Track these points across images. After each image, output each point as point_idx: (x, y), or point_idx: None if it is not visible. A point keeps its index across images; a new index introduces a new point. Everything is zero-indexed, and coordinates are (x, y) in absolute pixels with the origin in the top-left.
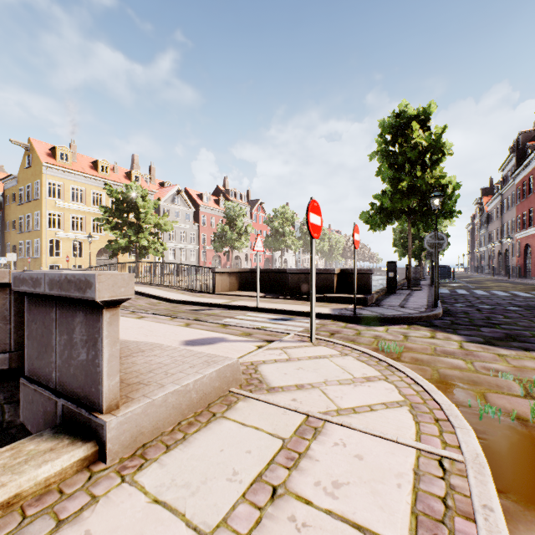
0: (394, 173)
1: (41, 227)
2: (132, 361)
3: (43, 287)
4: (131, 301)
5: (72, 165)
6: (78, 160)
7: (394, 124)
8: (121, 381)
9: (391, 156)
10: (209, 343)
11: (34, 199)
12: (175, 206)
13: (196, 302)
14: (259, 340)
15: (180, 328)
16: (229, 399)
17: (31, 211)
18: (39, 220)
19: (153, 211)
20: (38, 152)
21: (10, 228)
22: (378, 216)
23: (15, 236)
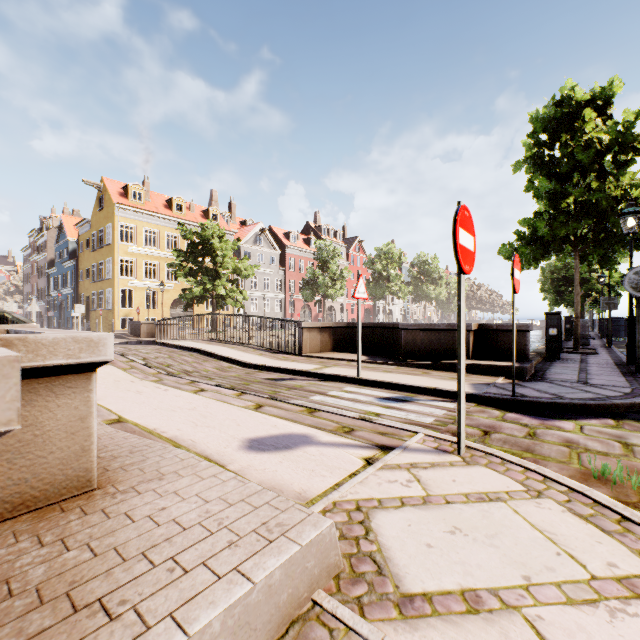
0: (554, 185)
1: (113, 276)
2: (128, 509)
3: None
4: (196, 364)
5: (145, 204)
6: (152, 199)
7: (553, 117)
8: (67, 590)
9: (548, 163)
10: (285, 448)
11: (106, 244)
12: (258, 248)
13: (275, 367)
14: (367, 445)
15: (246, 413)
16: (311, 638)
17: (103, 257)
18: (111, 267)
19: (233, 255)
20: (110, 192)
21: (84, 277)
22: (528, 248)
23: (88, 286)
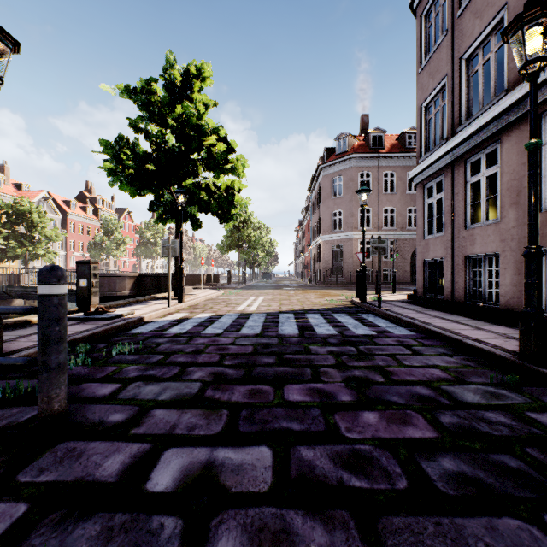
0: (231, 229)
1: None
2: None
3: (172, 275)
4: None
5: None
6: None
7: None
8: None
9: None
10: None
11: None
12: None
13: None
14: None
15: None
16: (193, 292)
17: None
18: None
19: None
20: None
21: None
22: (225, 248)
23: None
